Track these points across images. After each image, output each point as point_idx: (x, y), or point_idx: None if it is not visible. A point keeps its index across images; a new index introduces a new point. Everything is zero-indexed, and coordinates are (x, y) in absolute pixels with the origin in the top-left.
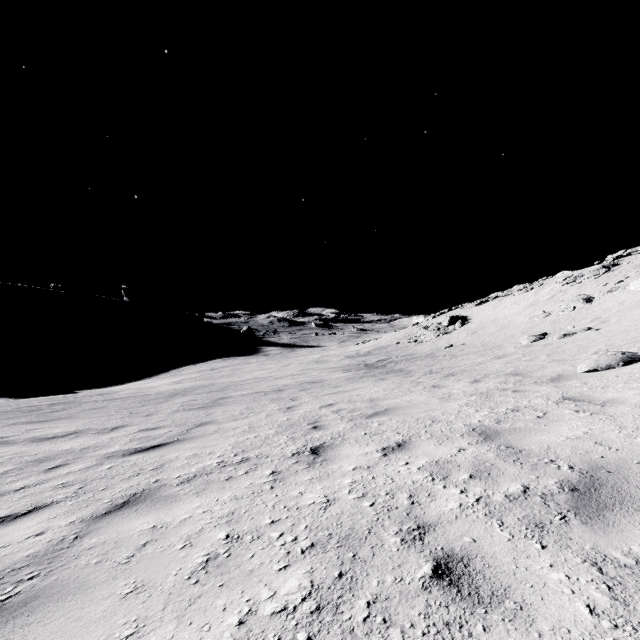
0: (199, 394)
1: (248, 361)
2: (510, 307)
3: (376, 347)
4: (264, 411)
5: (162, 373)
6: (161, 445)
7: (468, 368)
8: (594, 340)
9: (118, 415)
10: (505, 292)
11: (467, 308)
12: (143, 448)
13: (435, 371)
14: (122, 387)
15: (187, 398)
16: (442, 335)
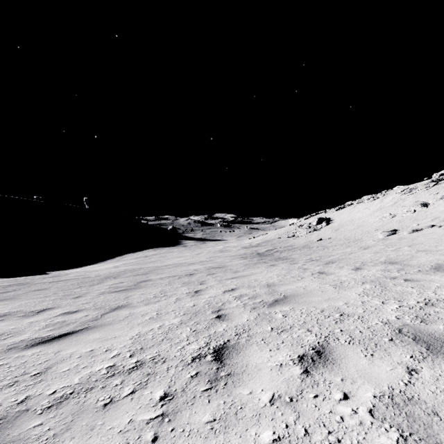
0: (127, 277)
1: (171, 250)
2: (362, 211)
3: (264, 240)
4: (175, 295)
5: (110, 259)
6: (68, 334)
7: (343, 257)
8: None
9: (53, 296)
10: (357, 200)
11: (329, 212)
12: (49, 337)
13: (315, 259)
14: (80, 269)
15: (116, 281)
16: (312, 231)
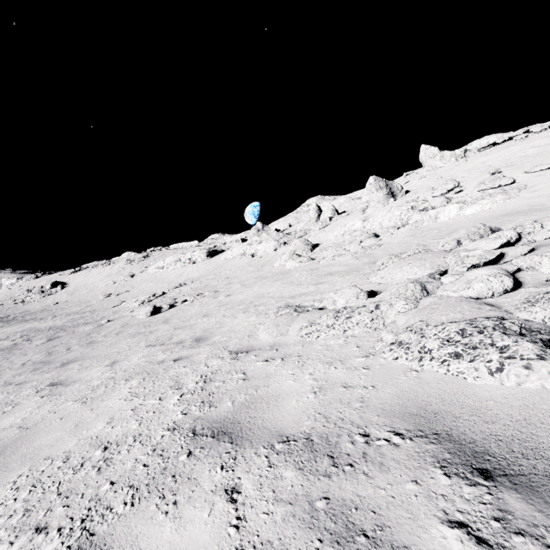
0: None
1: None
2: (96, 276)
3: None
4: None
5: None
6: None
7: (76, 312)
8: (125, 297)
9: None
10: (93, 265)
11: (65, 275)
12: None
13: (59, 315)
14: None
15: None
16: (47, 296)
